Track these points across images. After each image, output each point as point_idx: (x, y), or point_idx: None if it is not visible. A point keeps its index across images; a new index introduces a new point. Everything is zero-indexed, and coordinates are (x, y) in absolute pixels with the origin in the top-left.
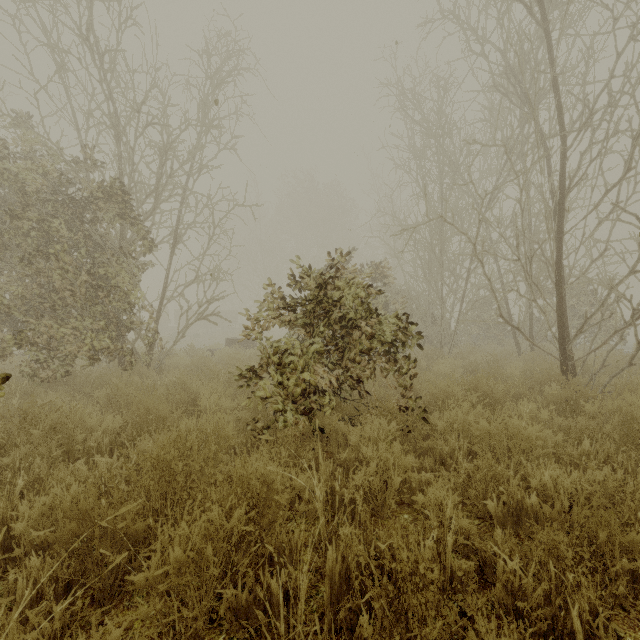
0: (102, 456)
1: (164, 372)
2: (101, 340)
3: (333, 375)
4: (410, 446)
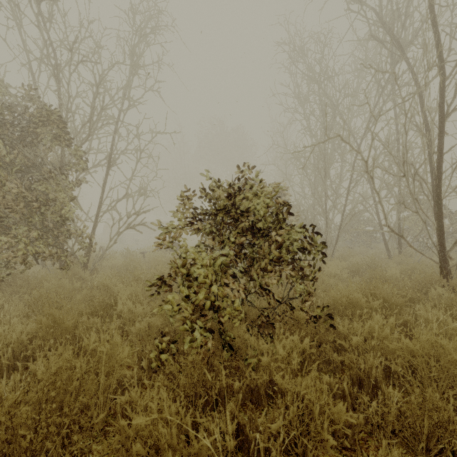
0: (4, 370)
1: (100, 272)
2: (36, 247)
3: (241, 284)
4: (321, 360)
